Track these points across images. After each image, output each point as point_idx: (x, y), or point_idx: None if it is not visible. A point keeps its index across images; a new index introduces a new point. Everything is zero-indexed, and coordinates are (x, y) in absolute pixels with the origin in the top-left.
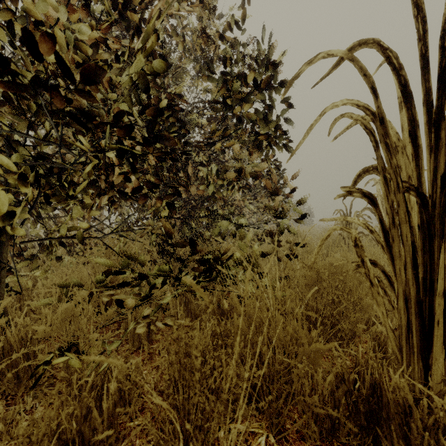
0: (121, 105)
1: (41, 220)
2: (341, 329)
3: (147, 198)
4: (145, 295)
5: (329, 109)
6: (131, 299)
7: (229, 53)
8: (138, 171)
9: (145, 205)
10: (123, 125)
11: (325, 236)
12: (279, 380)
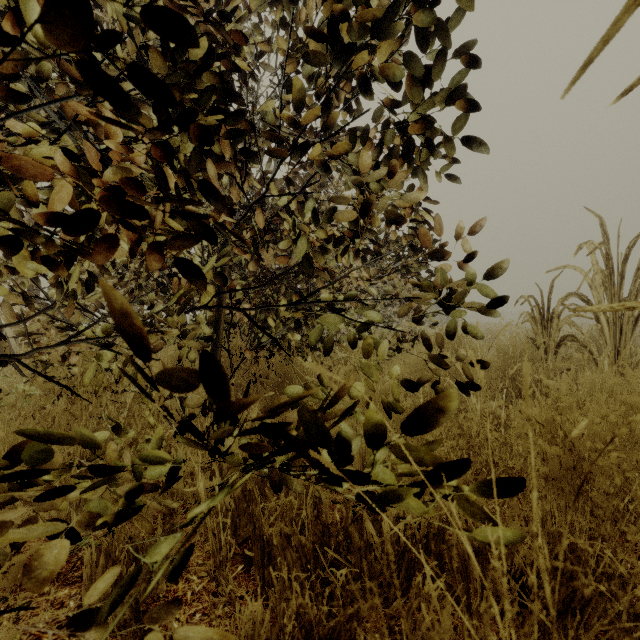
0: None
1: None
2: None
3: (117, 247)
4: (114, 515)
5: None
6: (59, 539)
7: None
8: None
9: None
10: None
11: None
12: None
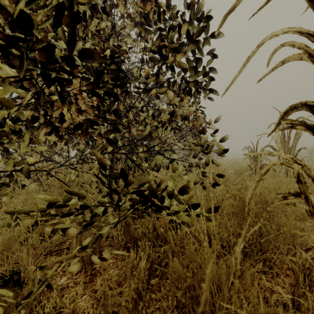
0: (58, 42)
1: (10, 155)
2: (269, 257)
3: (88, 134)
4: (87, 223)
5: (268, 39)
6: (71, 228)
7: (163, 8)
8: (65, 101)
9: (95, 142)
10: (44, 46)
11: (264, 171)
12: (212, 310)
